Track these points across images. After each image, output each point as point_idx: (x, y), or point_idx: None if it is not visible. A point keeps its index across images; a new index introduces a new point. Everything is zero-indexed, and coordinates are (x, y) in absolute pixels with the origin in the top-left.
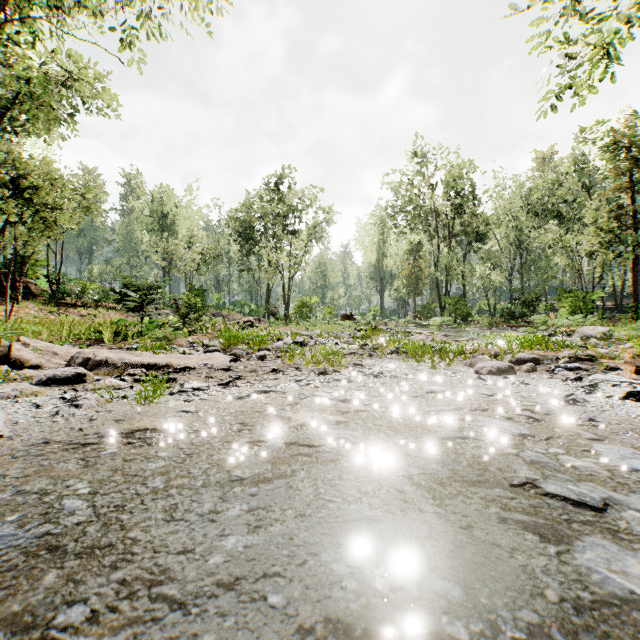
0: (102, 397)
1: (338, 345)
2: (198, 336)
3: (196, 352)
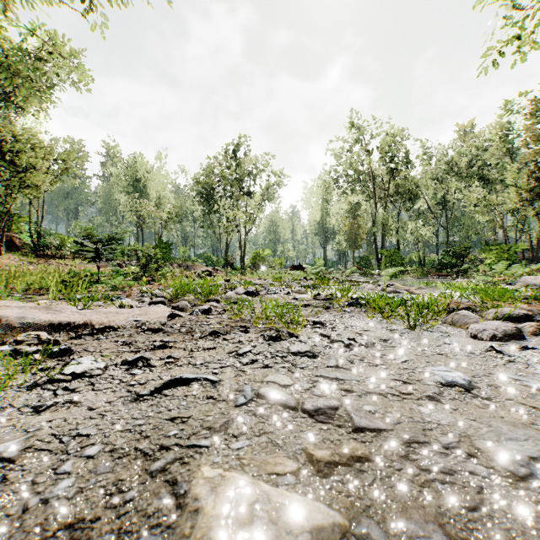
0: None
1: (290, 295)
2: (155, 285)
3: (139, 303)
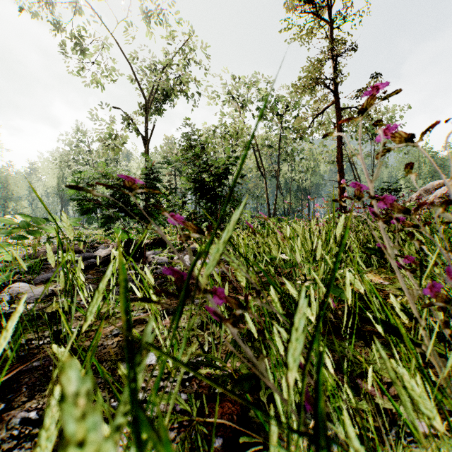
0: None
1: None
2: None
3: None
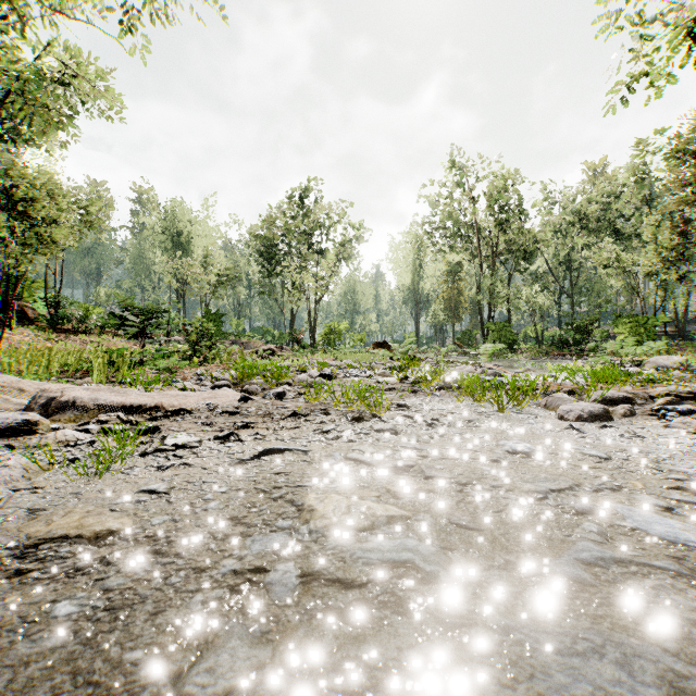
0: (35, 463)
1: (373, 378)
2: (209, 367)
3: (201, 387)
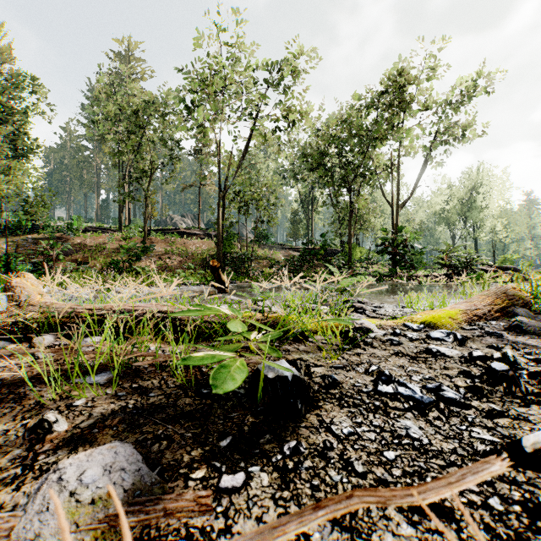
0: None
1: None
2: None
3: None
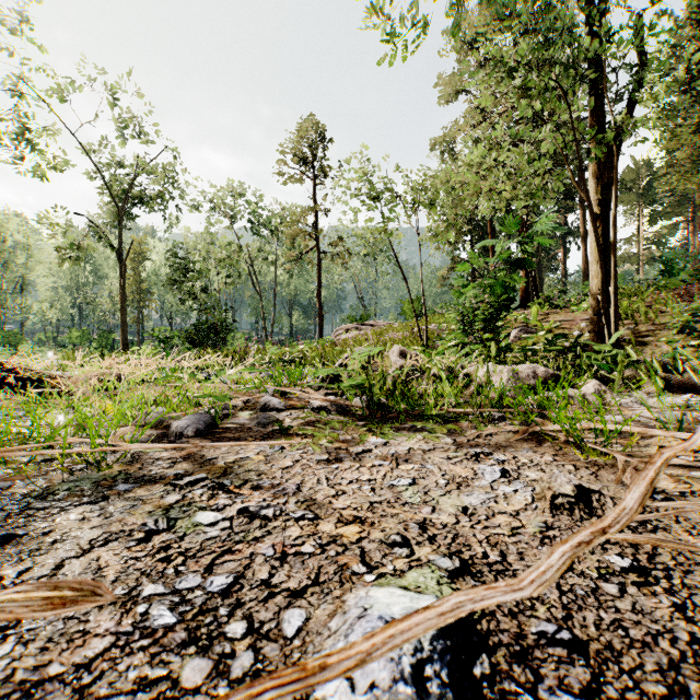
0: None
1: None
2: None
3: None
